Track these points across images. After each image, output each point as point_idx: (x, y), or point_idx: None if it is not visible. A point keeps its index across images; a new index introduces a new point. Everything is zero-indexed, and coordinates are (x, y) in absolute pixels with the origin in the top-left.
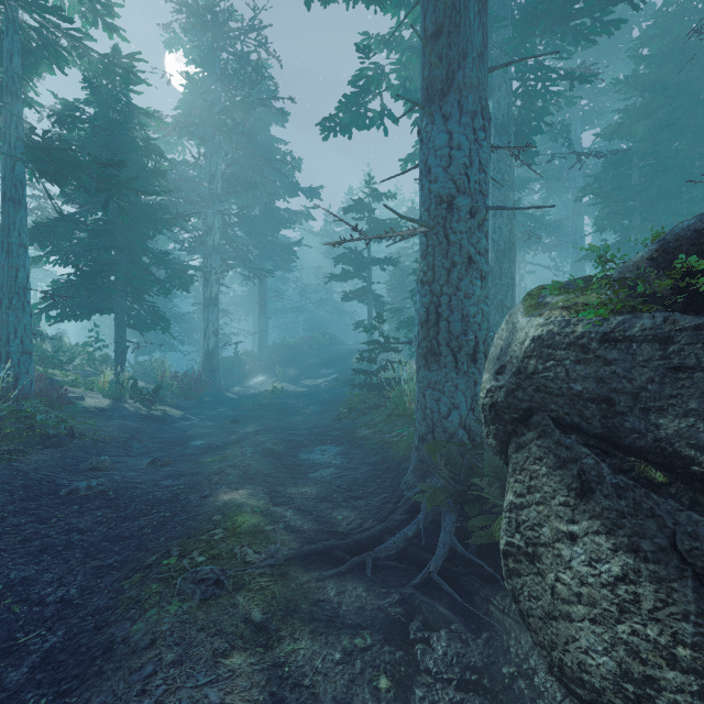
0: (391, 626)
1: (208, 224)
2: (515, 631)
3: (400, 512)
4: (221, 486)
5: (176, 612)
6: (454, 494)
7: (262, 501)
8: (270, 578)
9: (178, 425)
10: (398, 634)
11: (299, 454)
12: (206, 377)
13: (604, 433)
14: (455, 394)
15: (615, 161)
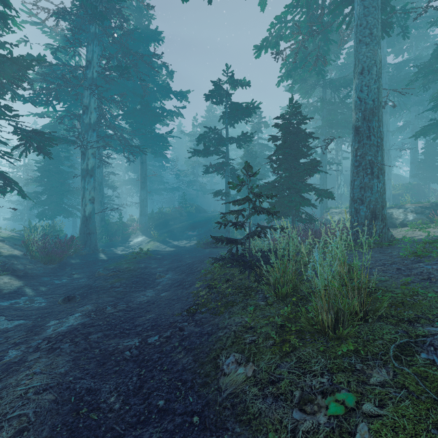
0: None
1: (85, 104)
2: None
3: None
4: None
5: None
6: None
7: None
8: None
9: None
10: None
11: None
12: (82, 240)
13: None
14: None
15: None
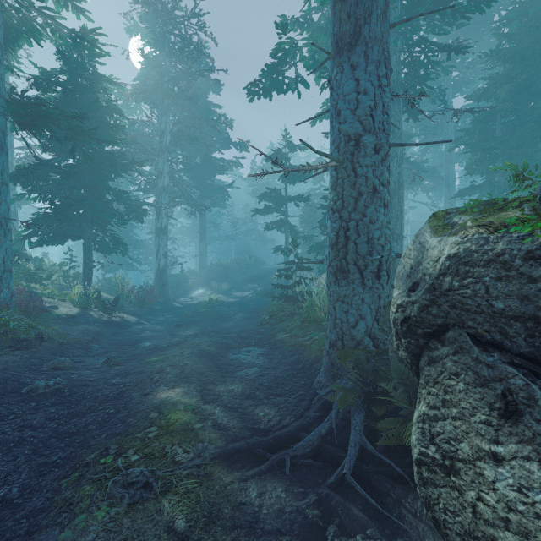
0: (309, 531)
1: (159, 170)
2: (429, 538)
3: (314, 409)
4: (160, 385)
5: (103, 519)
6: (362, 395)
7: (194, 399)
8: (195, 479)
9: (133, 329)
10: (316, 540)
11: (228, 355)
12: (157, 290)
13: (530, 353)
14: (362, 306)
15: (482, 118)
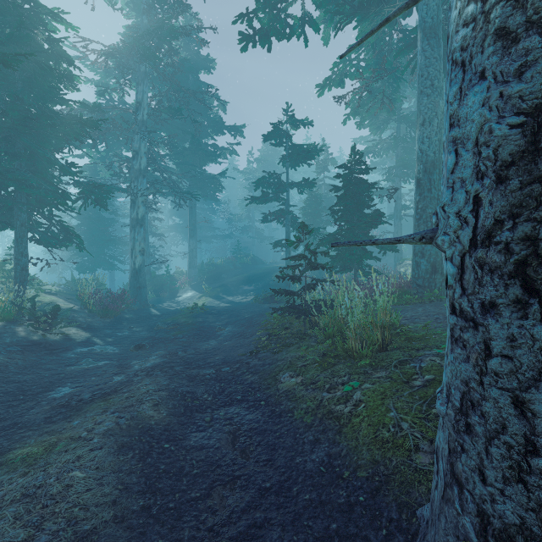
0: None
1: (134, 149)
2: None
3: None
4: None
5: None
6: None
7: None
8: None
9: (69, 354)
10: None
11: (188, 432)
12: (132, 294)
13: None
14: None
15: None
